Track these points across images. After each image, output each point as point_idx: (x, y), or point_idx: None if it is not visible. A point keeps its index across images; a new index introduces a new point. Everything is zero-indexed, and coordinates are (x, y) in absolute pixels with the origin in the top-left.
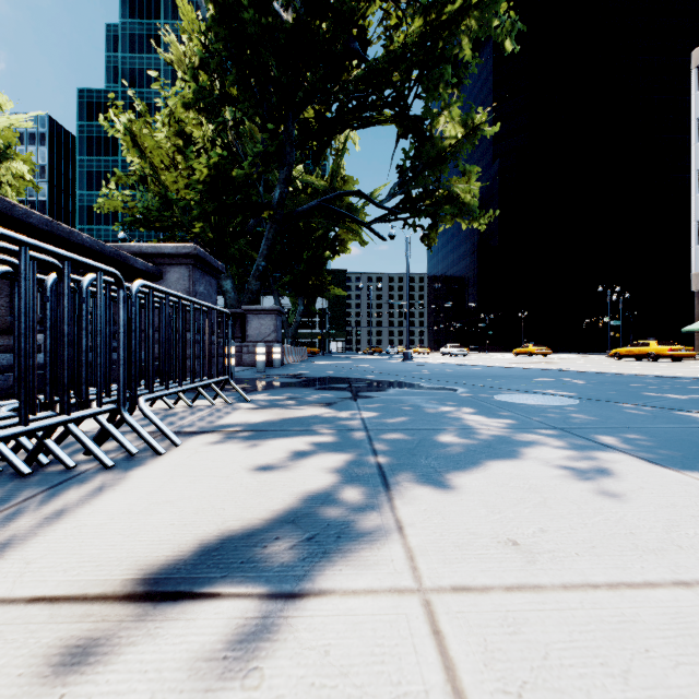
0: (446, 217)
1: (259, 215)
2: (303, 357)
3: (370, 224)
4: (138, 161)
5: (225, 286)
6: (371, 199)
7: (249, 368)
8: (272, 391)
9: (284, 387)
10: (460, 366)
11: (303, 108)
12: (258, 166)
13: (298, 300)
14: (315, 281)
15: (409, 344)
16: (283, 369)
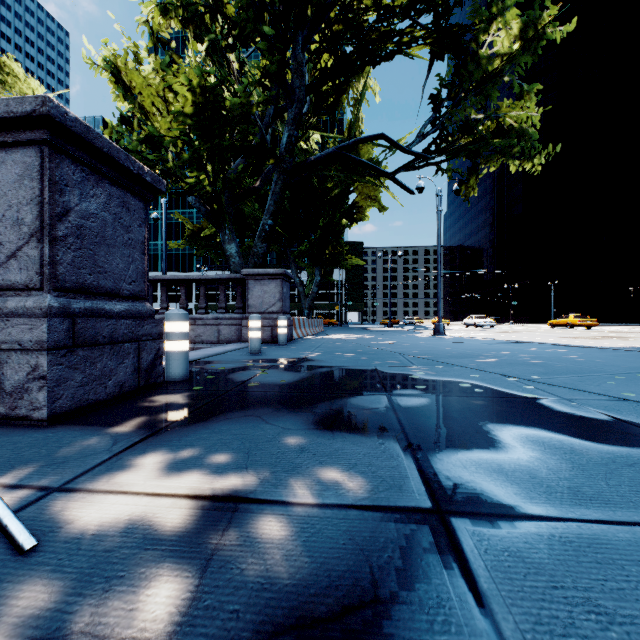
0: (489, 161)
1: (263, 163)
2: (318, 329)
3: (395, 174)
4: (126, 105)
5: (229, 250)
6: (397, 143)
7: (246, 346)
8: (208, 431)
9: (253, 405)
10: (522, 344)
11: (314, 29)
12: (266, 116)
13: (315, 271)
14: (332, 251)
15: (440, 315)
16: (287, 348)
